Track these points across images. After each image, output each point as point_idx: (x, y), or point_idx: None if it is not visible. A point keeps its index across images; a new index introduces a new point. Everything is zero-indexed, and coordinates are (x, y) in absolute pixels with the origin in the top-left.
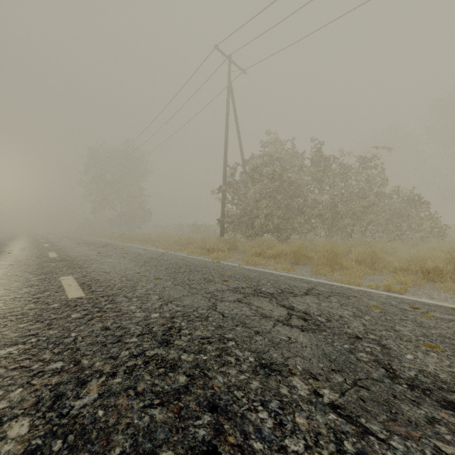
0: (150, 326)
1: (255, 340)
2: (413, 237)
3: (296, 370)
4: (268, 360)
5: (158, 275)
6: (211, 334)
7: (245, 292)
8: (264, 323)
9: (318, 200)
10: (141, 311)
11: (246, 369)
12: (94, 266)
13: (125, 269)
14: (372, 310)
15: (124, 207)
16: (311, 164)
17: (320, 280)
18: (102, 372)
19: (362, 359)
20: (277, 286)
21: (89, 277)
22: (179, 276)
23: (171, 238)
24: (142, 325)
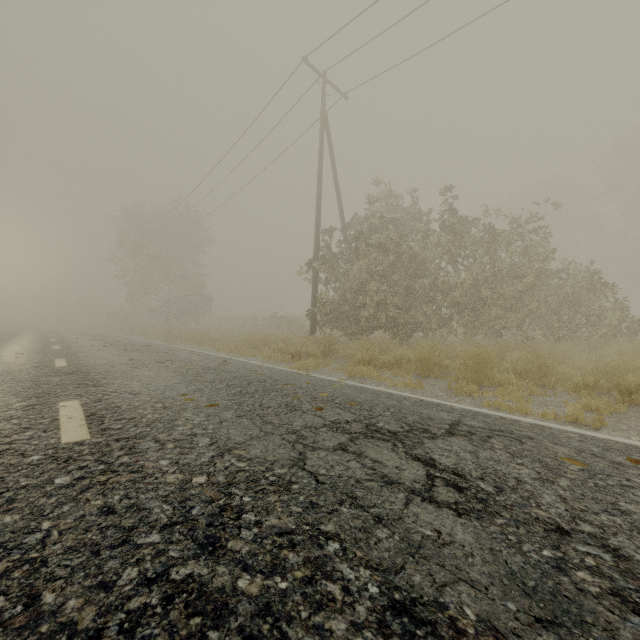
0: (187, 505)
1: (376, 537)
2: (590, 336)
3: (466, 622)
4: (406, 593)
5: (215, 398)
6: (296, 523)
7: (352, 430)
8: (389, 496)
9: (453, 282)
10: (176, 469)
11: (364, 618)
12: (117, 383)
13: (164, 387)
14: (567, 466)
15: (174, 291)
16: (442, 229)
17: (467, 406)
18: (75, 630)
19: (586, 588)
20: (402, 419)
21: (106, 402)
22: (247, 401)
23: (240, 336)
24: (174, 502)
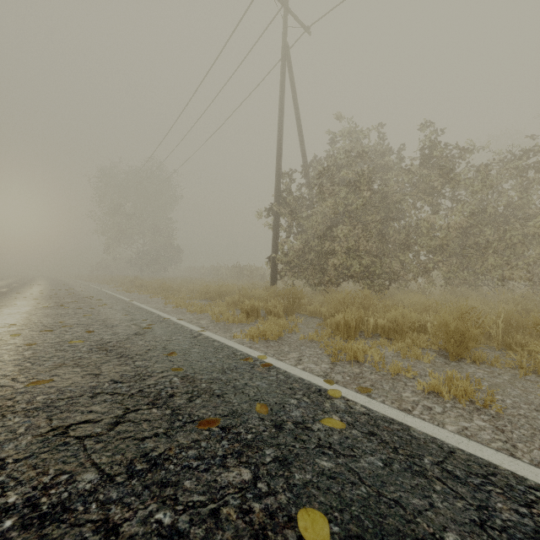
0: None
1: None
2: None
3: None
4: None
5: None
6: None
7: None
8: None
9: (440, 224)
10: None
11: None
12: None
13: None
14: None
15: (149, 244)
16: (422, 164)
17: None
18: None
19: None
20: None
21: None
22: None
23: (199, 286)
24: None
